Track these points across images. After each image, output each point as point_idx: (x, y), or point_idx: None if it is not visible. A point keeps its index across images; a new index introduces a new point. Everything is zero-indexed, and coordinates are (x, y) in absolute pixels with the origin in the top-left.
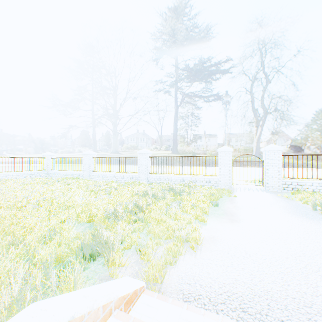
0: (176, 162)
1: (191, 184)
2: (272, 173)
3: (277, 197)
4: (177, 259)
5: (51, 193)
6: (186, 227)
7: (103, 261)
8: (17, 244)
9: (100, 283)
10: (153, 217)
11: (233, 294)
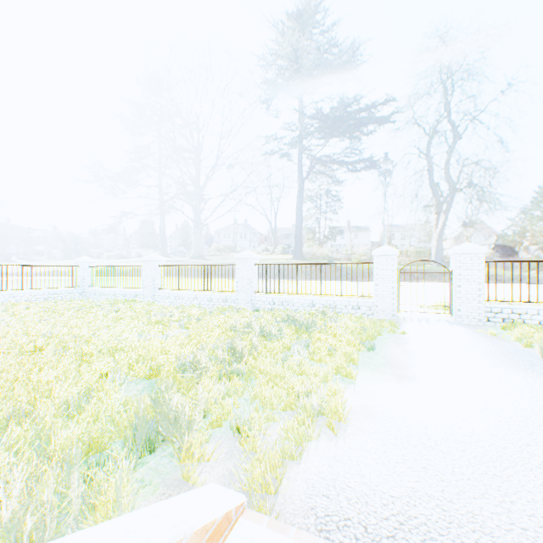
0: (301, 274)
1: (327, 312)
2: (468, 293)
3: (477, 335)
4: (304, 449)
5: (86, 327)
6: (319, 389)
7: (171, 450)
8: (21, 418)
9: (164, 492)
10: (261, 369)
11: (410, 520)
